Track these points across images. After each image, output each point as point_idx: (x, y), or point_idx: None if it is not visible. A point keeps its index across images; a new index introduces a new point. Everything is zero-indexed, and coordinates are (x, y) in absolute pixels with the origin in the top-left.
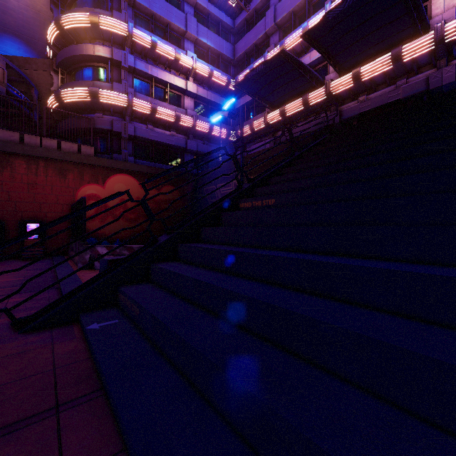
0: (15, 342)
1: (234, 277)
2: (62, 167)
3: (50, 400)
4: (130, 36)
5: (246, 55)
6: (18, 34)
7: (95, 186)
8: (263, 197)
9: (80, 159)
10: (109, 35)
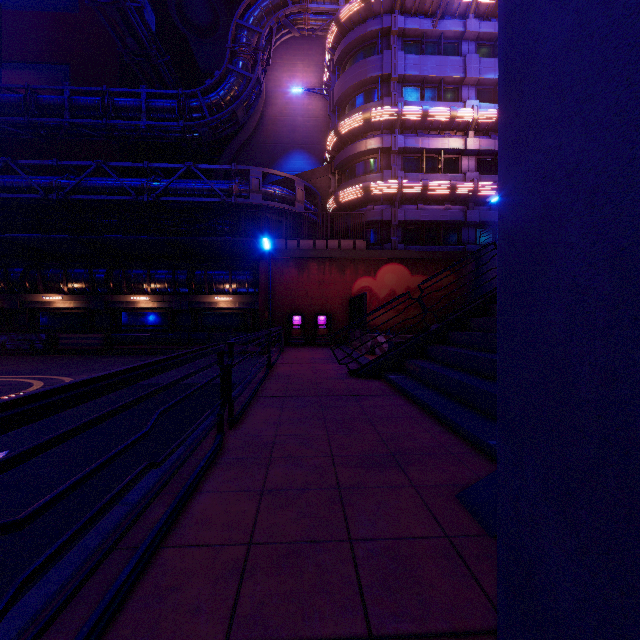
0: (353, 379)
1: (483, 352)
2: (341, 264)
3: (383, 393)
4: (400, 117)
5: None
6: (302, 146)
7: (367, 278)
8: None
9: (355, 254)
10: (379, 124)
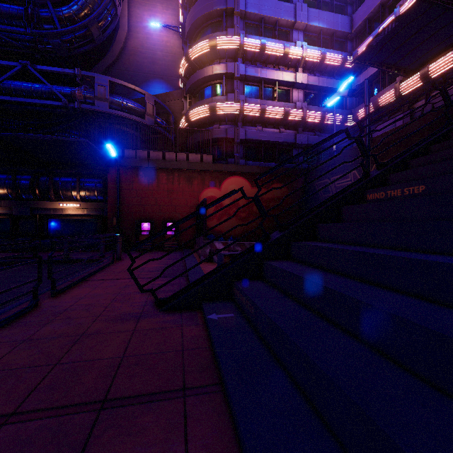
0: (157, 318)
1: (368, 286)
2: (189, 175)
3: (179, 380)
4: (242, 47)
5: (367, 22)
6: (162, 77)
7: (213, 189)
8: (404, 183)
9: (202, 167)
10: (224, 52)
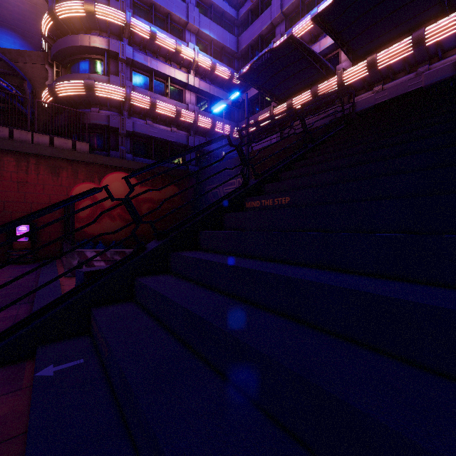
0: None
1: (240, 305)
2: (55, 164)
3: None
4: (128, 26)
5: (250, 48)
6: (13, 28)
7: (90, 185)
8: (274, 194)
9: (74, 156)
10: (105, 25)
